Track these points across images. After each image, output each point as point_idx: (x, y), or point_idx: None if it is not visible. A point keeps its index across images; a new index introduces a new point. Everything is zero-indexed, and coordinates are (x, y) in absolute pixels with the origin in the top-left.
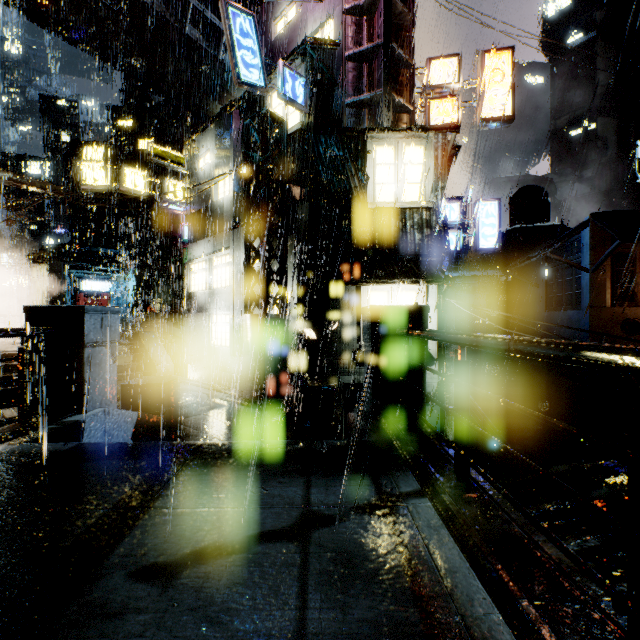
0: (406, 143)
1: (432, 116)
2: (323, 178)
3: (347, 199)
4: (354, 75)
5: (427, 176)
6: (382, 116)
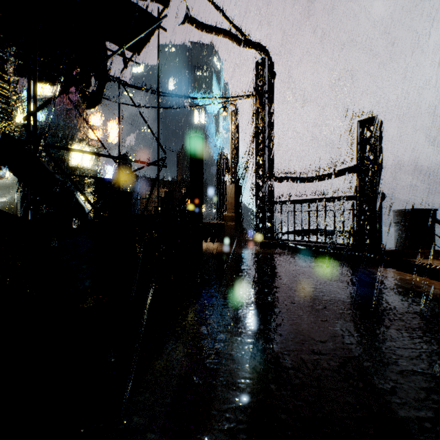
0: (83, 147)
1: (90, 135)
2: (51, 151)
3: (61, 161)
4: (61, 113)
5: (91, 159)
6: (74, 134)
